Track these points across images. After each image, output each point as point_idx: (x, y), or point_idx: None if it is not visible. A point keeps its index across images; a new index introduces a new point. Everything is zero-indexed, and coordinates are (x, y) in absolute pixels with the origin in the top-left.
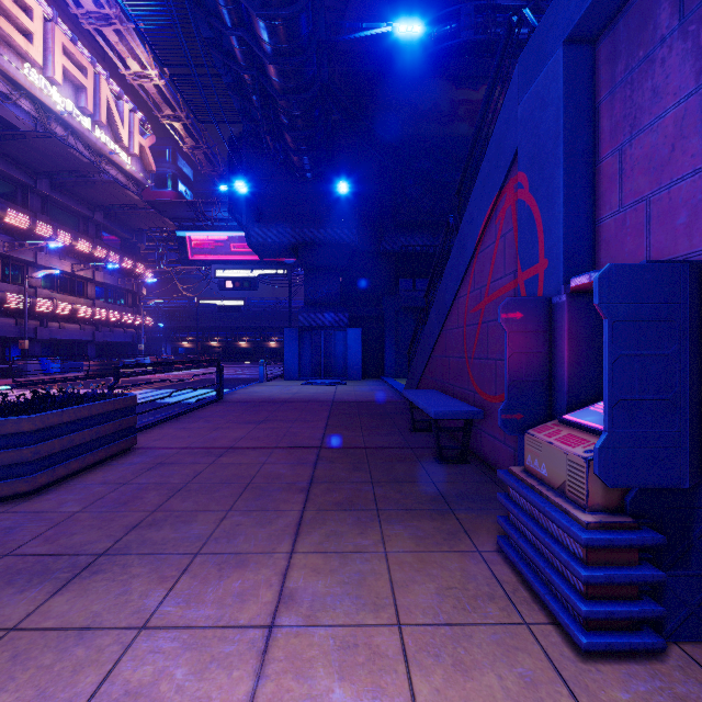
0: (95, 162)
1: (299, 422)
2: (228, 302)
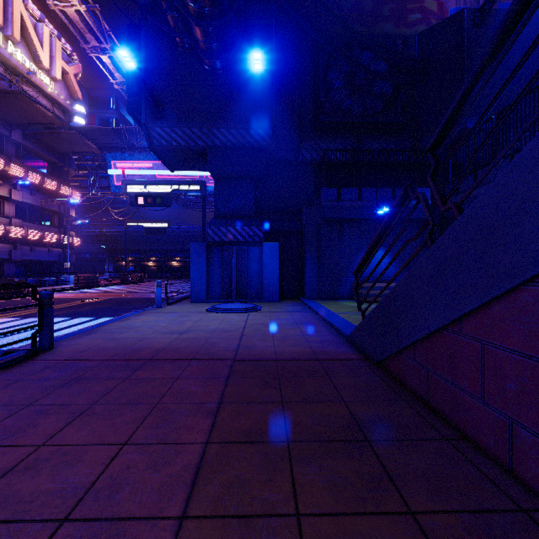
0: (13, 82)
1: None
2: (154, 224)
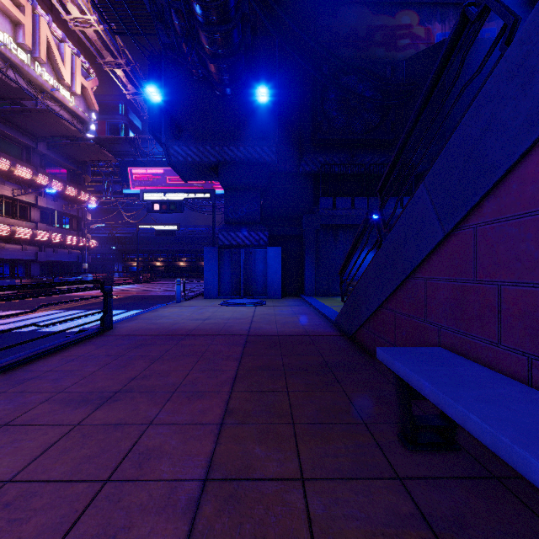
0: (38, 98)
1: (178, 401)
2: (164, 227)
